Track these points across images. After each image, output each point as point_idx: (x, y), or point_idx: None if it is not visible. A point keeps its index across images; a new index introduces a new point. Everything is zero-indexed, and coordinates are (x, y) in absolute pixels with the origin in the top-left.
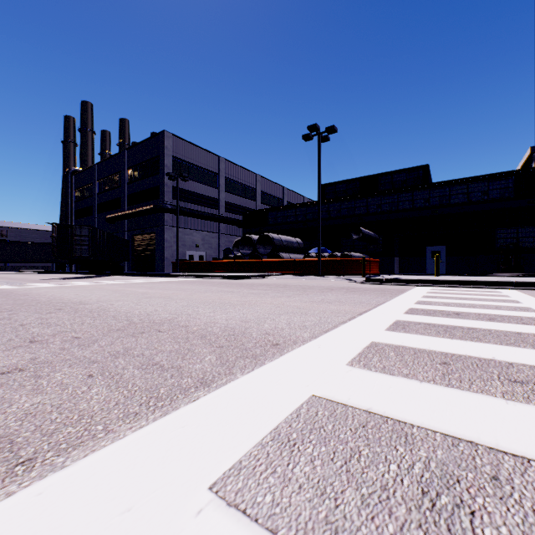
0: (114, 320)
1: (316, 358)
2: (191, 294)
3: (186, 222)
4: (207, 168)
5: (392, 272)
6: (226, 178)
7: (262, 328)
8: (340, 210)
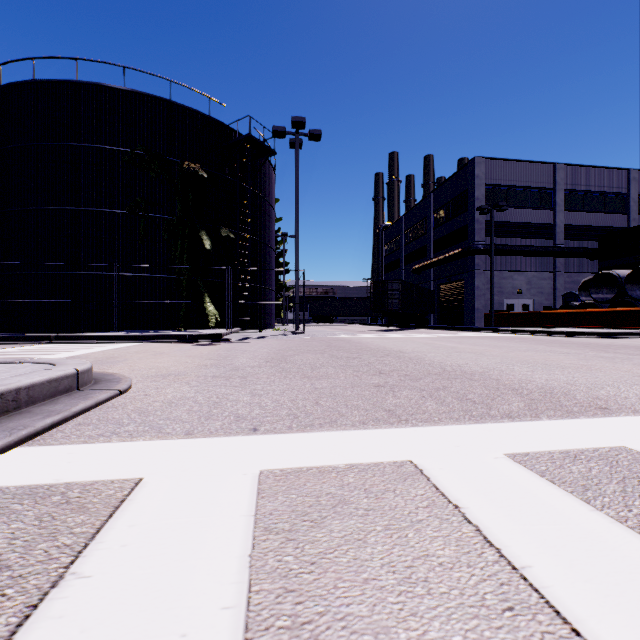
0: (430, 367)
1: None
2: (506, 352)
3: (503, 263)
4: (535, 185)
5: None
6: (566, 191)
7: (592, 392)
8: None
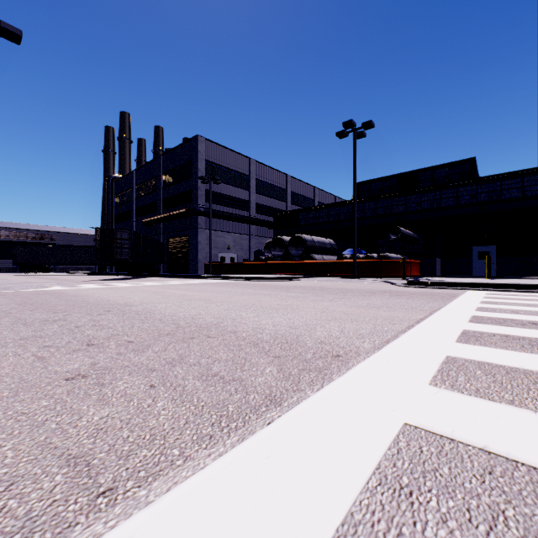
0: (161, 323)
1: (389, 374)
2: (229, 297)
3: (218, 225)
4: (238, 170)
5: (433, 274)
6: (256, 180)
7: (314, 335)
8: (376, 209)
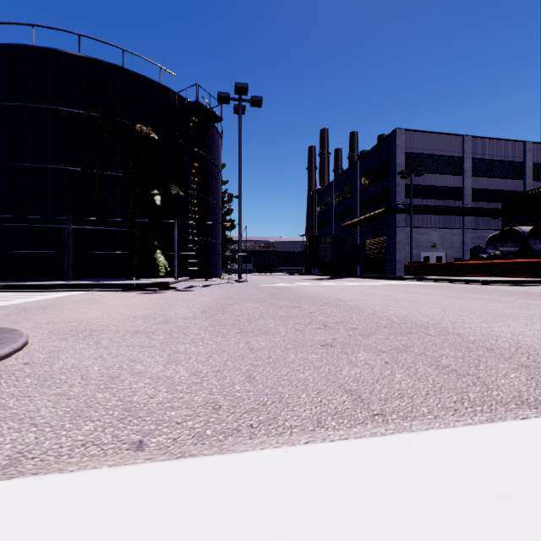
0: (375, 317)
1: None
2: (440, 300)
3: (420, 221)
4: (446, 154)
5: None
6: (473, 160)
7: None
8: None
